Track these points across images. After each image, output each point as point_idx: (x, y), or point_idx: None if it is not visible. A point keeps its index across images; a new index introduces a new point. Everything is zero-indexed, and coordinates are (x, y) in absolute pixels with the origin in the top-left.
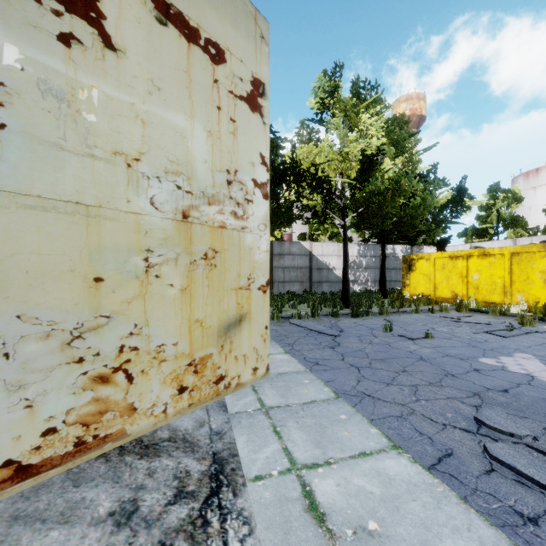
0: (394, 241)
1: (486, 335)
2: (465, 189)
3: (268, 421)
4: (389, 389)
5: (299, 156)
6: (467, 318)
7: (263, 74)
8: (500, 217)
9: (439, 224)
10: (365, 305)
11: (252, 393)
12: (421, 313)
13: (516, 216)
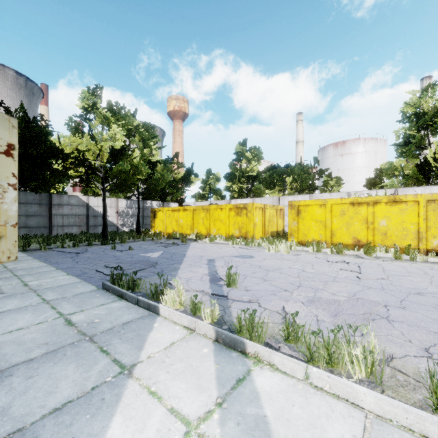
0: (153, 198)
1: (160, 247)
2: (190, 171)
3: (16, 277)
4: (84, 265)
5: (64, 144)
6: (166, 242)
7: (14, 141)
8: (212, 188)
9: (179, 190)
10: (117, 239)
11: (10, 273)
12: (147, 241)
13: (218, 188)
